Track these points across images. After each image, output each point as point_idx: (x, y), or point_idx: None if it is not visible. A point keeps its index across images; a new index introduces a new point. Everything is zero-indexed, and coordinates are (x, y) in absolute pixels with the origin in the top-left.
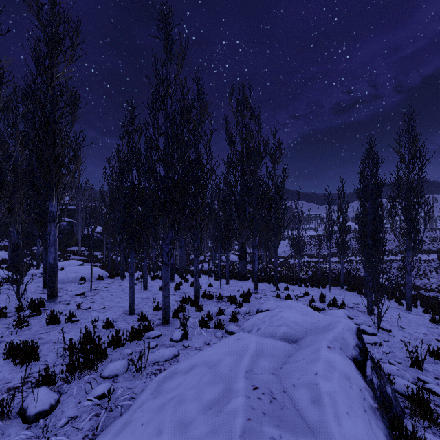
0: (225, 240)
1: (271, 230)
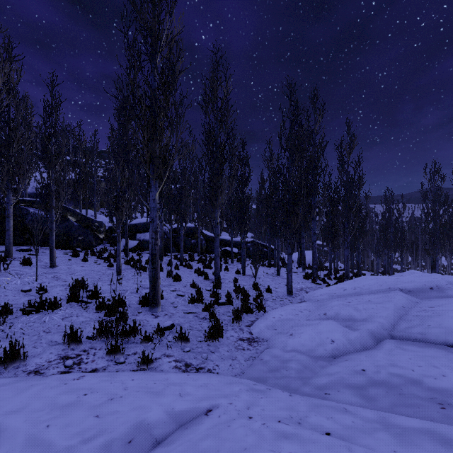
0: (418, 256)
1: (452, 253)
